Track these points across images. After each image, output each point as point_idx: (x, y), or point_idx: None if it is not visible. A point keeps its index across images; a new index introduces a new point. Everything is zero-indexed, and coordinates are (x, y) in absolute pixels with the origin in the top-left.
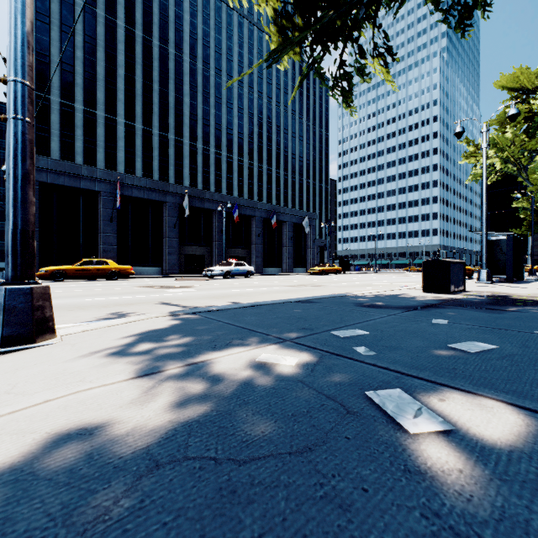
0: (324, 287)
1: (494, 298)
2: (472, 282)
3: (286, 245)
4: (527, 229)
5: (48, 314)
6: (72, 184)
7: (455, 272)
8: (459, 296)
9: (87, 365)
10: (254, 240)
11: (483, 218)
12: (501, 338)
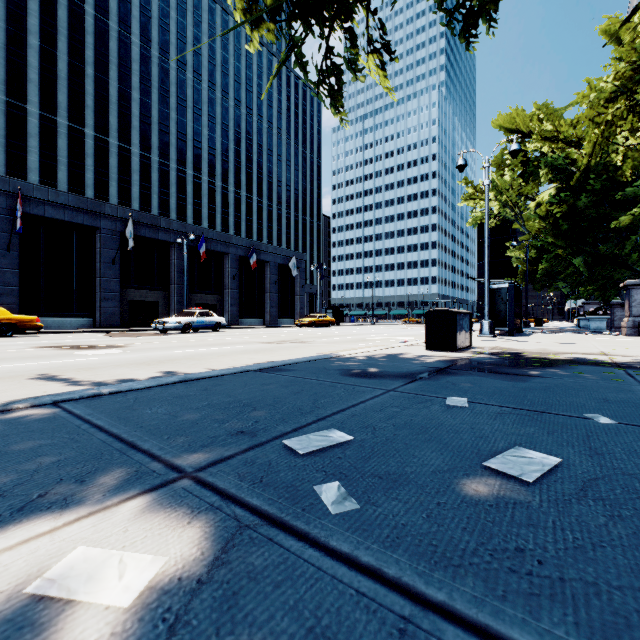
0: (309, 344)
1: (506, 357)
2: (474, 336)
3: (269, 290)
4: (521, 278)
5: None
6: None
7: (461, 325)
8: (467, 354)
9: None
10: (227, 284)
11: (486, 264)
12: (551, 433)
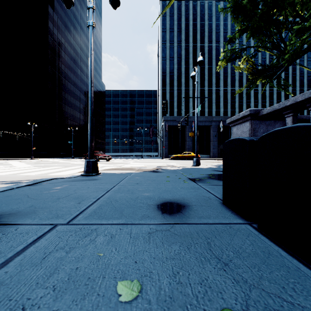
0: None
1: None
2: None
3: None
4: None
5: (200, 162)
6: (177, 124)
7: None
8: None
9: (208, 166)
10: None
11: None
12: None
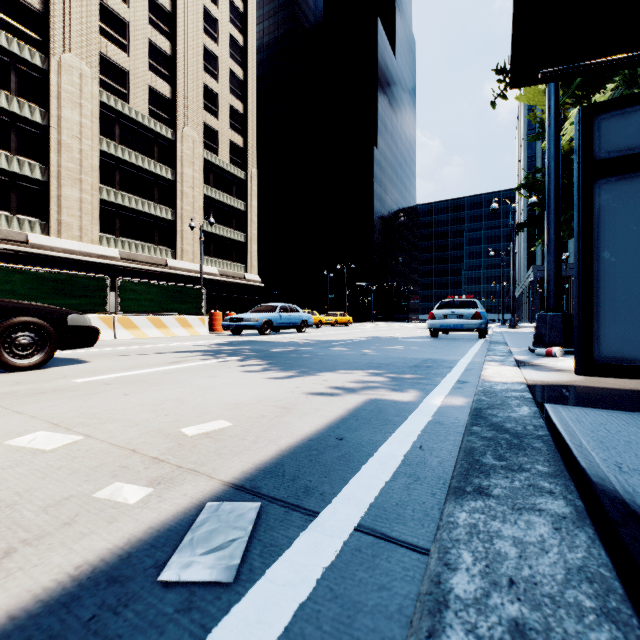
0: None
1: None
2: None
3: None
4: None
5: None
6: None
7: None
8: None
9: None
10: None
11: None
12: None
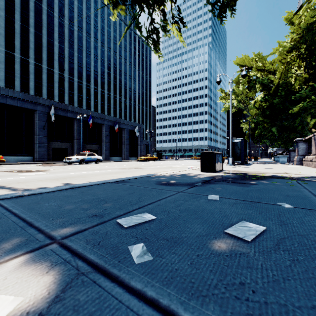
0: (143, 169)
1: (239, 175)
2: (225, 165)
3: (124, 143)
4: (247, 137)
5: None
6: None
7: (218, 159)
8: (221, 174)
9: None
10: (103, 139)
11: (230, 130)
12: (261, 213)
